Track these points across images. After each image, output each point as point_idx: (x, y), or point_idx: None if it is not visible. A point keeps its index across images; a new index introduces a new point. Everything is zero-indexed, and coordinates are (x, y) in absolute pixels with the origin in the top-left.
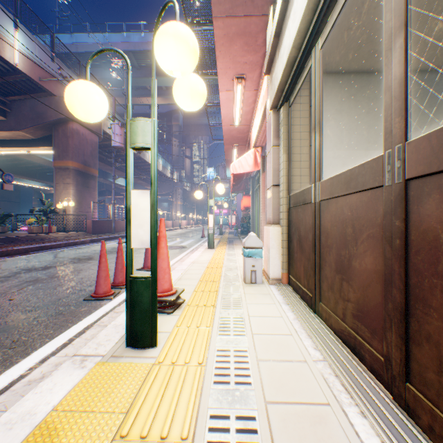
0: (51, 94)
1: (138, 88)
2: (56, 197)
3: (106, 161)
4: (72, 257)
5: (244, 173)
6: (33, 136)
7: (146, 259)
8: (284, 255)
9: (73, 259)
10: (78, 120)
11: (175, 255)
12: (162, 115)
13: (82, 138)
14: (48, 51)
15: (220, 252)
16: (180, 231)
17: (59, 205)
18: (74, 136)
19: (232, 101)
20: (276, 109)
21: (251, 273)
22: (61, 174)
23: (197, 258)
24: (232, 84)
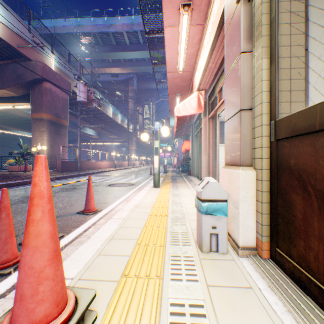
0: (28, 59)
1: (103, 61)
2: (33, 142)
3: (77, 115)
4: (27, 195)
5: (186, 119)
6: (16, 94)
7: (87, 202)
8: (265, 214)
9: (24, 198)
10: (51, 81)
11: (123, 193)
12: (121, 82)
13: (54, 95)
14: (25, 24)
15: (165, 192)
16: (133, 169)
17: (34, 148)
18: (47, 93)
19: (177, 41)
20: None
21: (210, 236)
22: (37, 124)
23: (141, 200)
24: (177, 16)
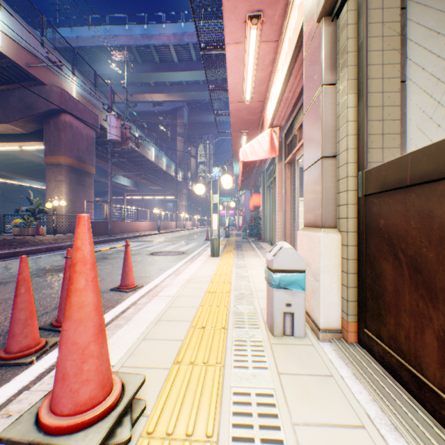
0: (41, 83)
1: (142, 85)
2: (47, 196)
3: (107, 159)
4: (42, 266)
5: (255, 165)
6: (23, 130)
7: (124, 275)
8: (351, 288)
9: (39, 271)
10: (71, 112)
11: (170, 265)
12: (166, 113)
13: (75, 132)
14: (36, 35)
15: (226, 263)
16: (183, 233)
17: (48, 204)
18: (67, 129)
19: (242, 62)
20: (330, 15)
21: (284, 316)
22: (53, 171)
23: (195, 272)
24: (243, 31)
